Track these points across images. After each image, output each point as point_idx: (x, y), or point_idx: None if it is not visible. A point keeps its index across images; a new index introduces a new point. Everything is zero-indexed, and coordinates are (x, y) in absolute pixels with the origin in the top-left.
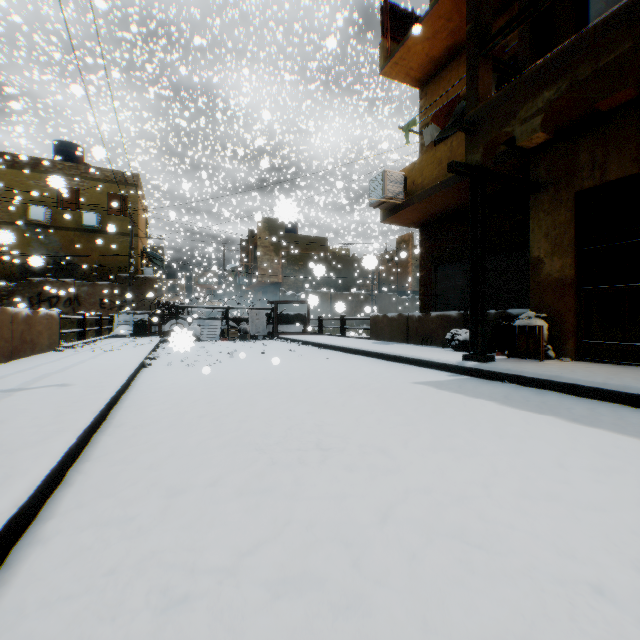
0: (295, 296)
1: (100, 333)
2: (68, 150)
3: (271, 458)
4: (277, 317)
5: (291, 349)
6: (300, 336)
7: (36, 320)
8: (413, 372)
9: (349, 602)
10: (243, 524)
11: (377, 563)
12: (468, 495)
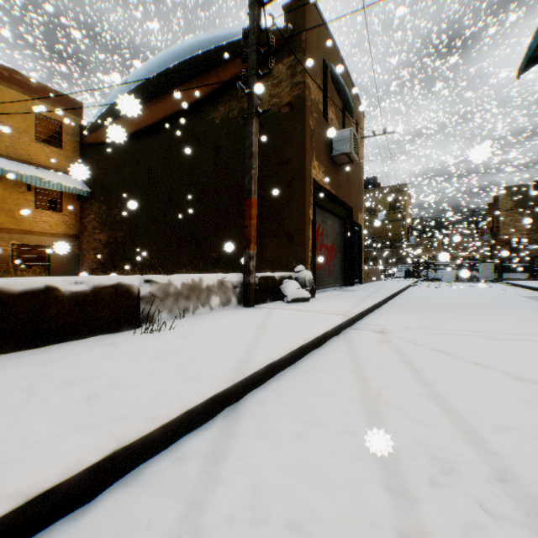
0: (537, 249)
1: (389, 276)
2: (370, 181)
3: (434, 295)
4: (500, 268)
5: (492, 286)
6: (515, 281)
7: (376, 270)
8: (532, 294)
9: (432, 298)
10: (424, 296)
11: (438, 297)
12: (463, 298)
